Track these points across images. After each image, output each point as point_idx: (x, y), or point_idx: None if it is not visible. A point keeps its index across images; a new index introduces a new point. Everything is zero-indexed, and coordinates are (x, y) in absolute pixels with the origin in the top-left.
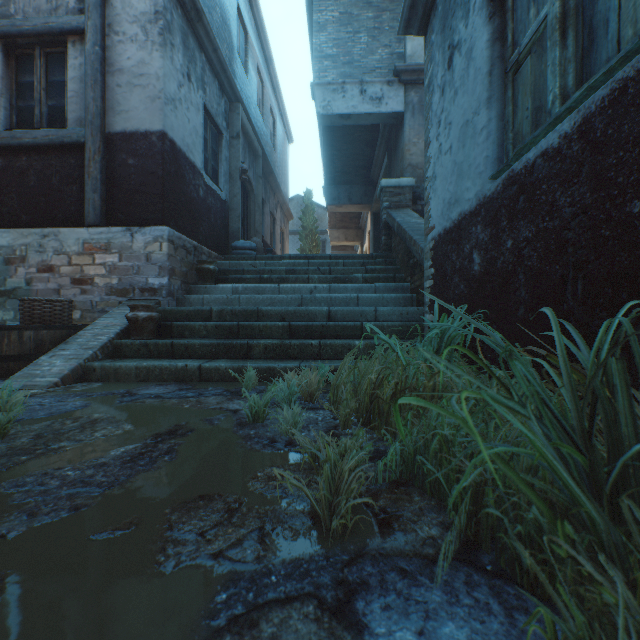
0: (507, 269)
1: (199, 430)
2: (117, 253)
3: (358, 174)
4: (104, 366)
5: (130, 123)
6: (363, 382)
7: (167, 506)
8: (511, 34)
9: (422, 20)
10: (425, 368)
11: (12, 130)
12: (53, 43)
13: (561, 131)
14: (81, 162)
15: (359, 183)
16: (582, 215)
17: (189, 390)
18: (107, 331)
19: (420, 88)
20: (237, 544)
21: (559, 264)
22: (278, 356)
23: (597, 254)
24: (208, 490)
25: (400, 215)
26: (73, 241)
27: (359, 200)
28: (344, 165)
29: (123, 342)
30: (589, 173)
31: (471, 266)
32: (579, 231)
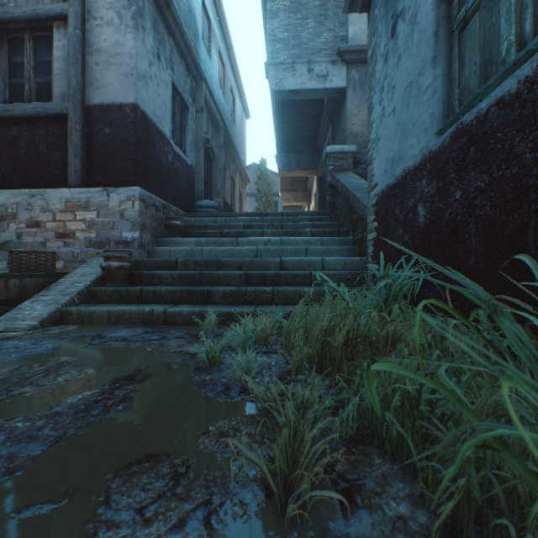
0: (455, 220)
1: (157, 375)
2: (95, 210)
3: (305, 144)
4: (79, 310)
5: (107, 97)
6: (314, 328)
7: (109, 470)
8: None
9: None
10: (377, 317)
11: (5, 104)
12: (40, 28)
13: (520, 76)
14: (64, 131)
15: (306, 151)
16: None
17: (154, 333)
18: (84, 279)
19: (360, 66)
20: (178, 527)
21: (518, 212)
22: (235, 301)
23: None
24: (156, 448)
25: (343, 177)
26: (57, 200)
27: (306, 166)
28: (293, 136)
29: (98, 289)
30: None
31: (415, 218)
32: None
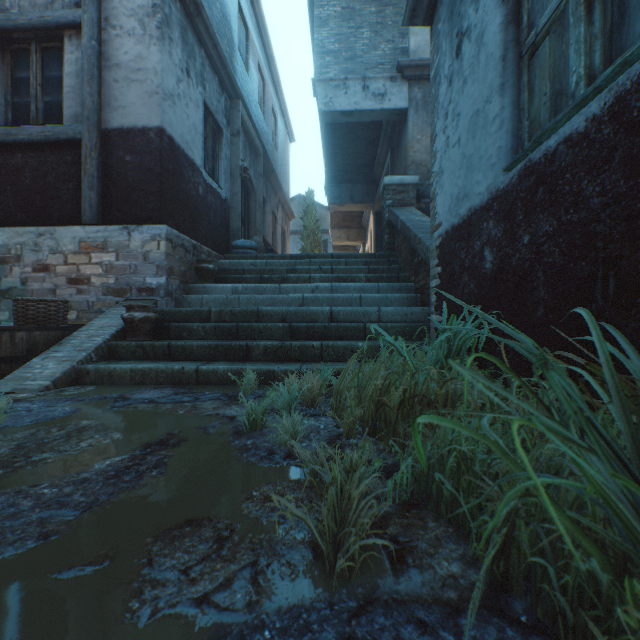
0: (523, 267)
1: (192, 440)
2: (114, 252)
3: (360, 173)
4: (98, 368)
5: (127, 119)
6: (368, 387)
7: (149, 534)
8: (527, 15)
9: (428, 9)
10: (436, 374)
11: (7, 127)
12: (49, 38)
13: (588, 113)
14: (77, 159)
15: (361, 182)
16: (614, 205)
17: (185, 394)
18: (102, 332)
19: (424, 84)
20: (225, 585)
21: (586, 260)
22: (278, 358)
23: (633, 248)
24: (197, 513)
25: (404, 213)
26: (69, 240)
27: (361, 199)
28: (346, 164)
29: (119, 343)
30: (623, 158)
31: (482, 264)
32: (611, 223)
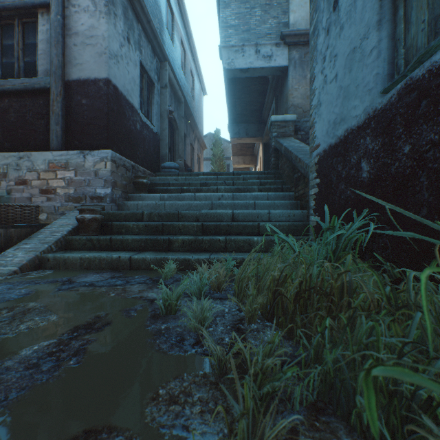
0: (404, 173)
1: (114, 323)
2: (73, 170)
3: (253, 115)
4: (56, 257)
5: (83, 73)
6: (265, 277)
7: None
8: None
9: None
10: (330, 269)
11: None
12: (27, 14)
13: None
14: (47, 103)
15: (253, 122)
16: None
17: (119, 278)
18: (62, 229)
19: (300, 48)
20: None
21: None
22: (193, 249)
23: None
24: (98, 420)
25: (286, 141)
26: (41, 161)
27: (253, 134)
28: (243, 109)
29: (73, 238)
30: None
31: (359, 174)
32: None
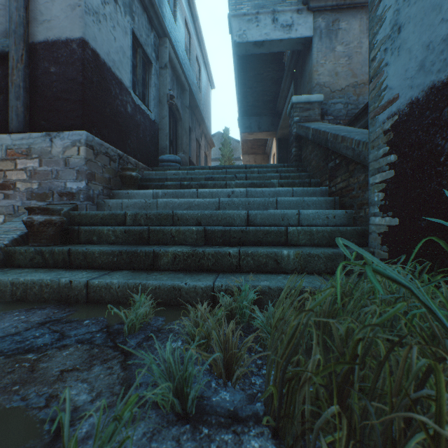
0: None
1: None
2: (37, 158)
3: (266, 107)
4: None
5: (52, 32)
6: (367, 389)
7: None
8: None
9: None
10: None
11: None
12: None
13: None
14: (7, 72)
15: (267, 114)
16: None
17: (53, 325)
18: (3, 236)
19: (327, 14)
20: None
21: None
22: (189, 267)
23: None
24: None
25: (313, 124)
26: None
27: (267, 128)
28: (255, 100)
29: (16, 249)
30: None
31: None
32: None
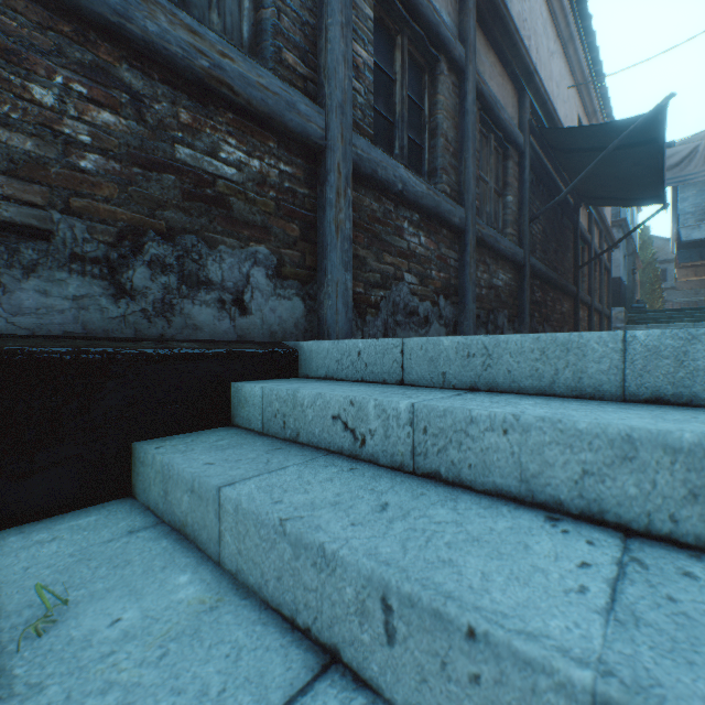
0: None
1: None
2: None
3: None
4: None
5: None
6: None
7: None
8: None
9: None
10: None
11: None
12: None
13: None
14: None
15: None
16: None
17: None
18: None
19: None
20: None
21: None
22: None
23: None
24: None
25: None
26: None
27: None
28: None
29: None
30: None
31: None
32: None
